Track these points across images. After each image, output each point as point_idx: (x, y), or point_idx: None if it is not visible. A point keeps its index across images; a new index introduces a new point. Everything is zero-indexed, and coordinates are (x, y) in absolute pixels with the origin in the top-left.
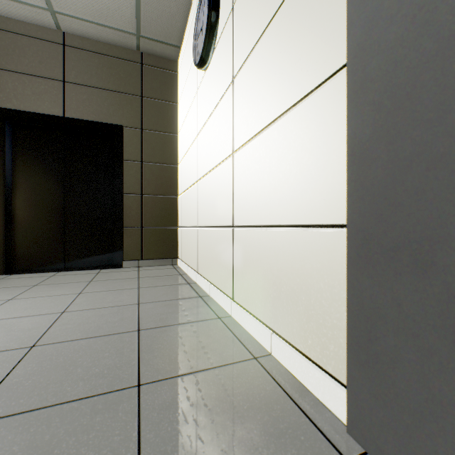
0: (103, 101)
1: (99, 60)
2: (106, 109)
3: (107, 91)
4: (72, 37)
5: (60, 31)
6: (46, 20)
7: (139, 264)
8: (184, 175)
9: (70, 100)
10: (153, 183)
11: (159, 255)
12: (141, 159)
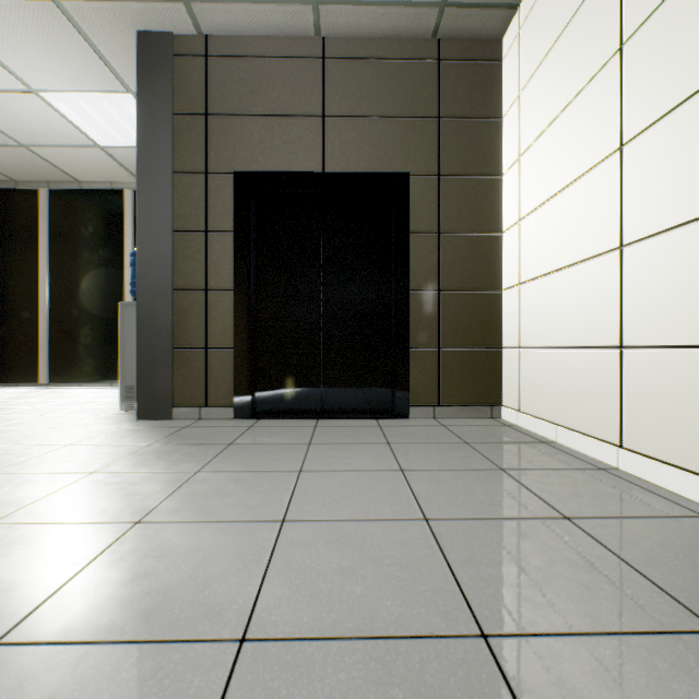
0: (378, 137)
1: (372, 71)
2: (383, 150)
3: (384, 119)
4: (333, 42)
5: (318, 38)
6: (303, 23)
7: (435, 413)
8: (534, 246)
9: (331, 145)
10: (457, 270)
11: (468, 399)
12: (438, 228)
